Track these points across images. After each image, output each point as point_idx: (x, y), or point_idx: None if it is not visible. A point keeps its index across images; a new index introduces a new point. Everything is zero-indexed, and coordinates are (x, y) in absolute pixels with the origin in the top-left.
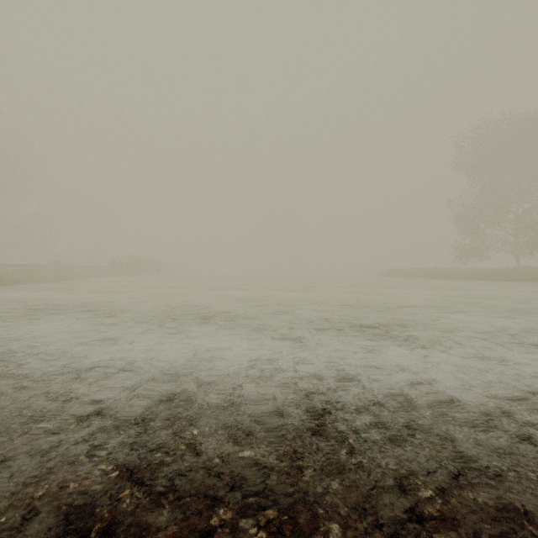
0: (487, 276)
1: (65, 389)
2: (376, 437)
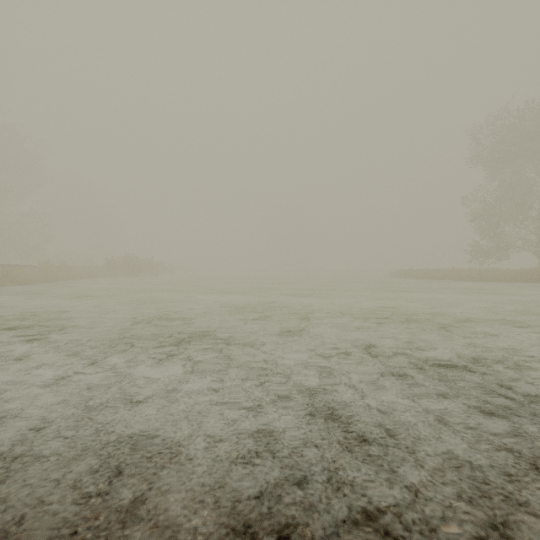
0: (513, 277)
1: None
2: None
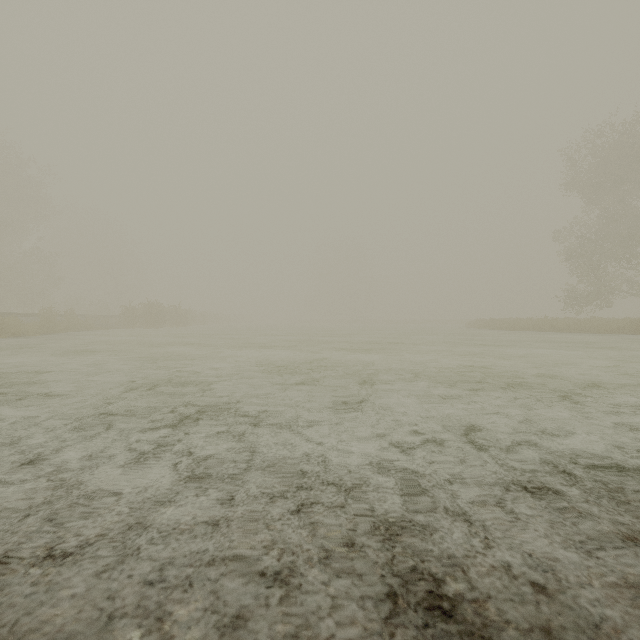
0: (621, 328)
1: None
2: None
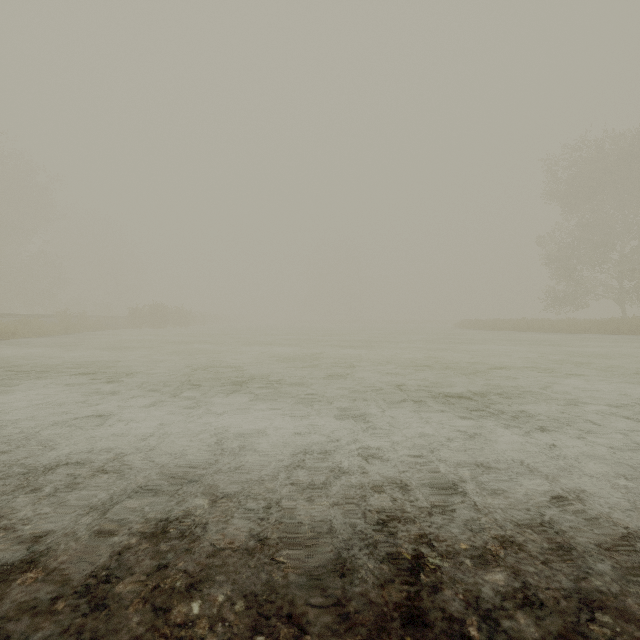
0: (587, 328)
1: (4, 505)
2: (522, 620)
